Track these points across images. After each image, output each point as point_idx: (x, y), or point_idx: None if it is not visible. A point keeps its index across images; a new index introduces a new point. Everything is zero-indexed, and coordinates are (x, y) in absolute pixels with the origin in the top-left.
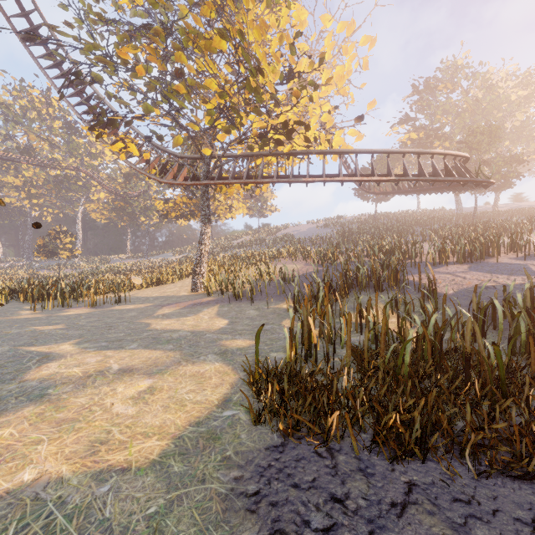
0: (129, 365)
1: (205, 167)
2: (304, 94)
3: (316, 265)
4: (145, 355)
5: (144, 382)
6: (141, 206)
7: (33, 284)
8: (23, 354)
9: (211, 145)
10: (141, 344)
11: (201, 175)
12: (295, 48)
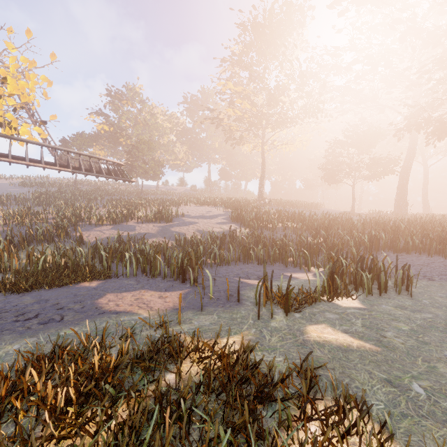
0: None
1: None
2: None
3: (2, 226)
4: None
5: None
6: None
7: None
8: None
9: None
10: None
11: None
12: None
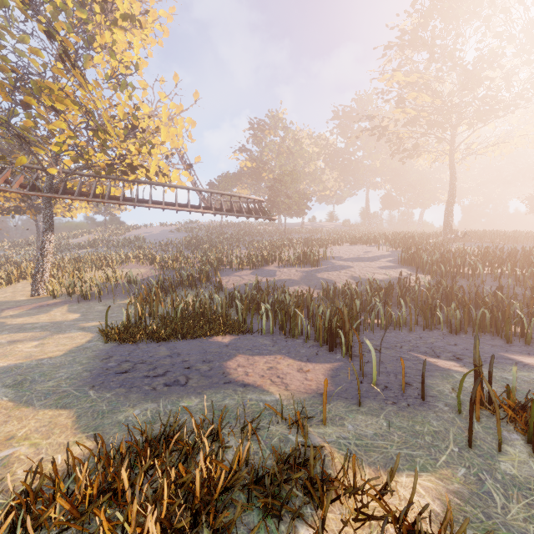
0: (15, 340)
1: (48, 180)
2: (145, 148)
3: (158, 270)
4: (22, 335)
5: (34, 343)
6: None
7: None
8: None
9: (56, 162)
10: (11, 332)
11: (44, 187)
12: (137, 116)
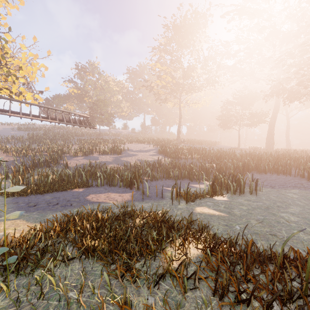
0: None
1: None
2: (10, 78)
3: (15, 157)
4: None
5: None
6: None
7: None
8: None
9: None
10: None
11: None
12: (5, 57)
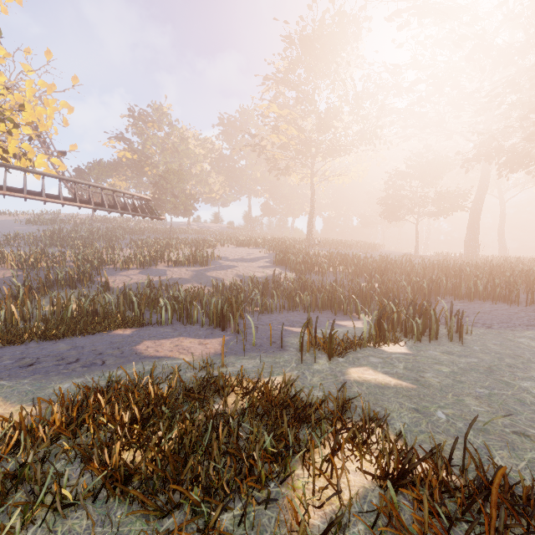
0: None
1: None
2: (3, 125)
3: (16, 270)
4: None
5: None
6: None
7: None
8: None
9: None
10: None
11: None
12: None
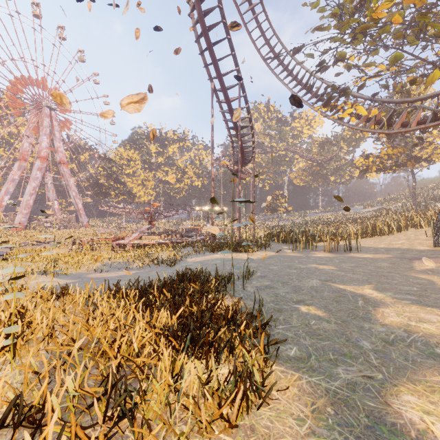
0: None
1: None
2: None
3: None
4: None
5: None
6: (334, 168)
7: (280, 231)
8: (339, 290)
9: None
10: None
11: None
12: None
